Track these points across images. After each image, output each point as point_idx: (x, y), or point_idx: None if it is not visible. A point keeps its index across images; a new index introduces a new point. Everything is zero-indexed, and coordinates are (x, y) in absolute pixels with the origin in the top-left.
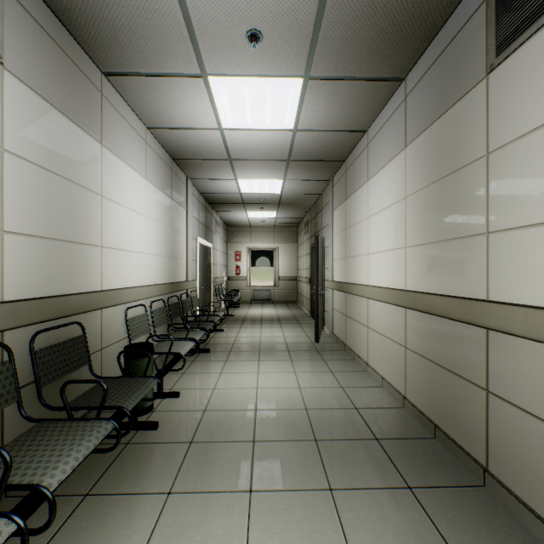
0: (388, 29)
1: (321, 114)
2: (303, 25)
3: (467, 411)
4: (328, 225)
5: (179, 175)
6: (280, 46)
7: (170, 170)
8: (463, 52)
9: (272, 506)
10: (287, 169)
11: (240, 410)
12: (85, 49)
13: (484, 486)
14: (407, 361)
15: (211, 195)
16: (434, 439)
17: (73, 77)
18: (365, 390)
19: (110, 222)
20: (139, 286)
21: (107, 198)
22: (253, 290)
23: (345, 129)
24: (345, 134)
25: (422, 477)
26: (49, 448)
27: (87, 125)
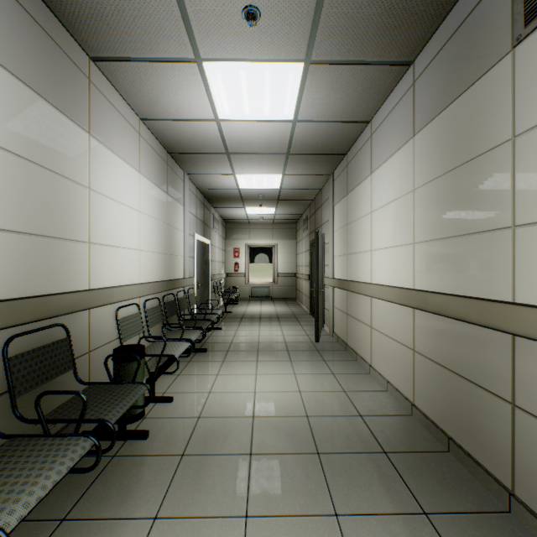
0: (398, 4)
1: (323, 103)
2: (304, 1)
3: (488, 426)
4: (328, 221)
5: (176, 170)
6: (279, 25)
7: (166, 164)
8: (483, 26)
9: (270, 536)
10: (286, 163)
11: (236, 417)
12: (70, 31)
13: (509, 512)
14: (416, 365)
15: (209, 191)
16: (448, 453)
17: (56, 60)
18: (370, 395)
19: (100, 217)
20: (132, 285)
21: (96, 191)
22: (252, 287)
23: (347, 120)
24: (347, 125)
25: (438, 500)
26: (14, 473)
27: (73, 112)
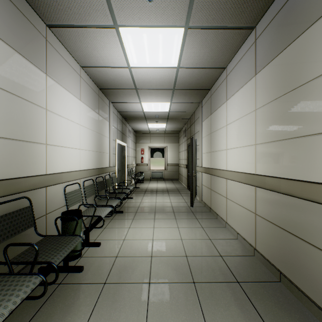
0: None
1: (196, 55)
2: None
3: (309, 267)
4: (199, 131)
5: (104, 99)
6: (168, 1)
7: (97, 96)
8: None
9: None
10: (173, 95)
11: (140, 256)
12: (32, 6)
13: None
14: (257, 224)
15: (125, 113)
16: (280, 283)
17: (23, 25)
18: (226, 241)
19: (53, 127)
20: (75, 171)
21: (50, 111)
22: (152, 172)
23: (211, 66)
24: (211, 70)
25: (276, 317)
26: None
27: (35, 60)
